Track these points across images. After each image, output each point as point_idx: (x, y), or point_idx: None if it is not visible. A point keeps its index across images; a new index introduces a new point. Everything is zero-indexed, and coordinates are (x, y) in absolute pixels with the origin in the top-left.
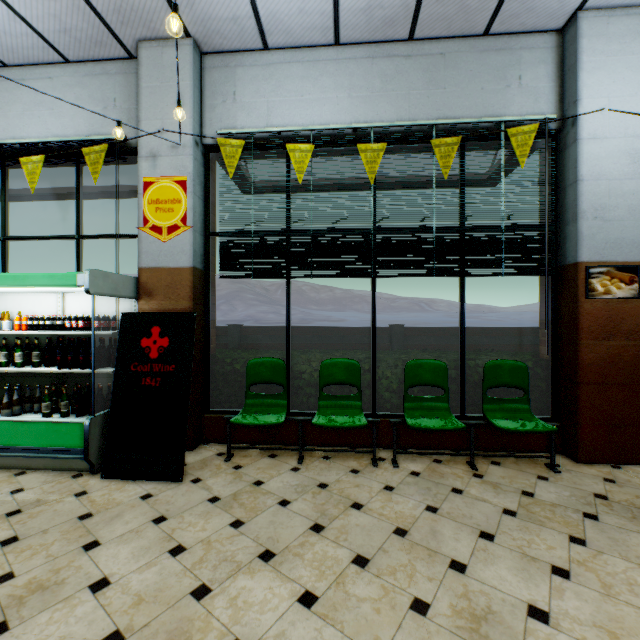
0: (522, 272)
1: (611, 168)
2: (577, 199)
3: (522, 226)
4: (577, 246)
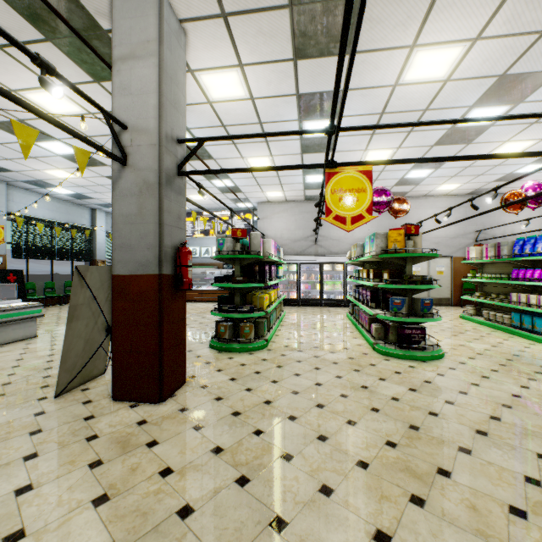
0: (87, 261)
1: (101, 241)
2: (96, 247)
3: (87, 250)
4: (96, 256)
